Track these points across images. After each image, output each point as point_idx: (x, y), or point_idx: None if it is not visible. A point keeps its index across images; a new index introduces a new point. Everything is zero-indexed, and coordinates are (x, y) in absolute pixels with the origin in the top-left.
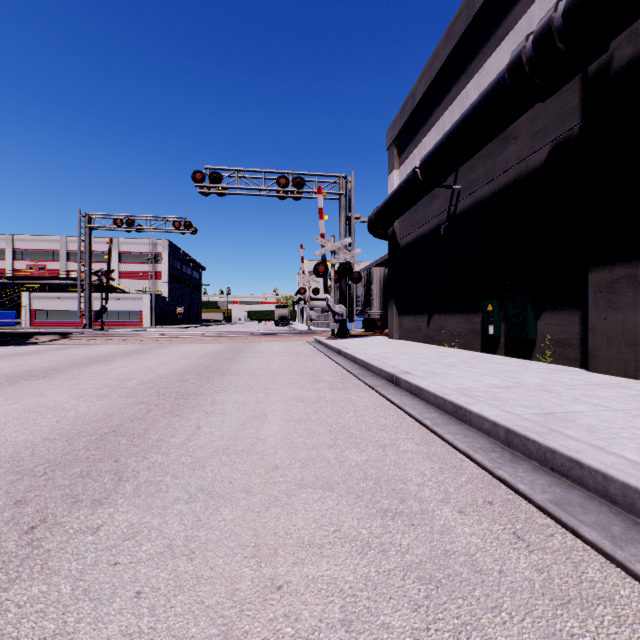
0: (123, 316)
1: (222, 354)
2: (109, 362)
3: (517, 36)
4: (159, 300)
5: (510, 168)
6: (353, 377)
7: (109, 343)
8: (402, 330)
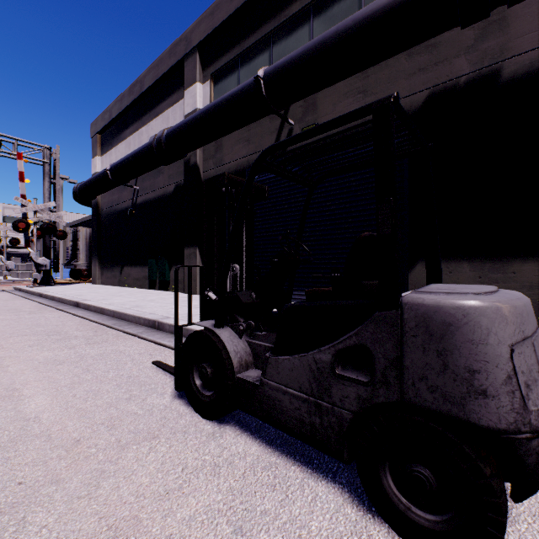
0: None
1: None
2: None
3: (164, 119)
4: None
5: (161, 188)
6: (50, 308)
7: None
8: (104, 278)
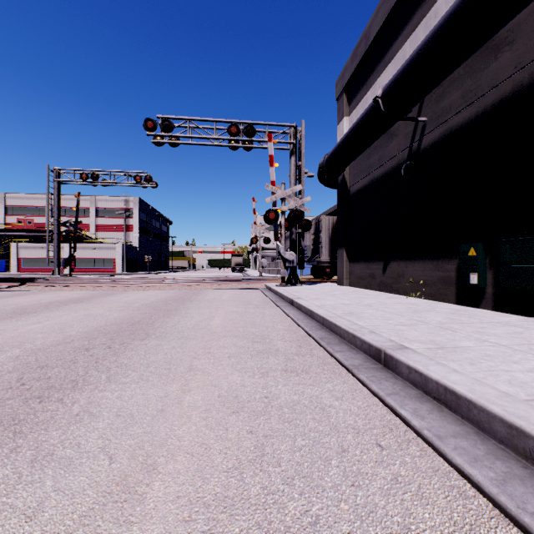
0: (98, 263)
1: (166, 303)
2: (30, 315)
3: None
4: (130, 249)
5: (502, 82)
6: (314, 343)
7: (64, 289)
8: (353, 277)
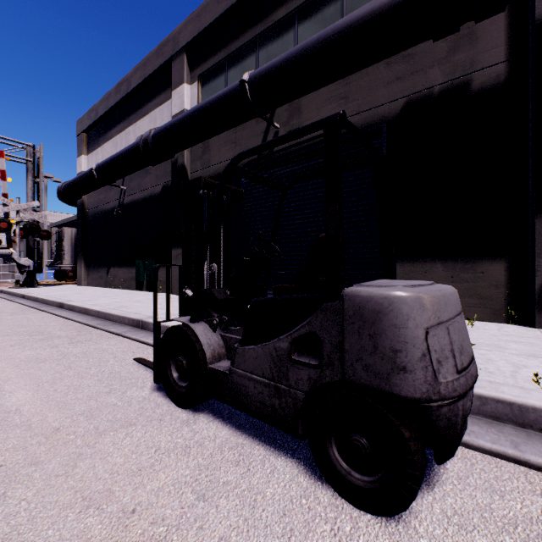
0: None
1: None
2: None
3: (151, 119)
4: None
5: (148, 188)
6: (33, 309)
7: None
8: (90, 279)
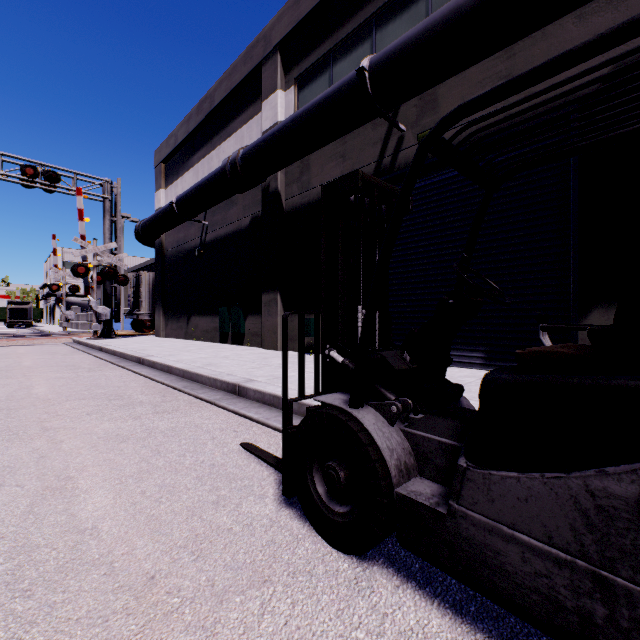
0: None
1: None
2: None
3: (237, 139)
4: None
5: (234, 222)
6: (111, 364)
7: None
8: (168, 329)
